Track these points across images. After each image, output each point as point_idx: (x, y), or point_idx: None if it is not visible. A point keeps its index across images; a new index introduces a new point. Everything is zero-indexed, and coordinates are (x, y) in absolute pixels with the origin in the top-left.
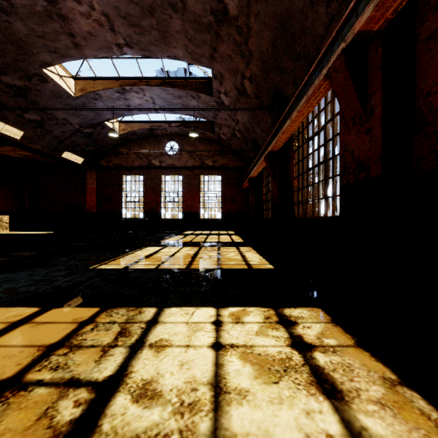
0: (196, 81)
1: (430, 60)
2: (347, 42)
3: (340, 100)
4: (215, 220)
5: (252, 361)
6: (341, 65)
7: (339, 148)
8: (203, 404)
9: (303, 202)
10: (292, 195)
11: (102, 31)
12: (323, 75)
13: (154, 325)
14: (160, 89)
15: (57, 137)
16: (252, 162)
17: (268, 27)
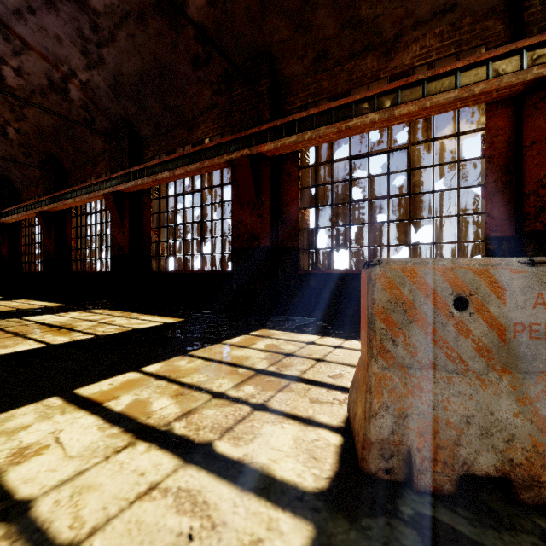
0: None
1: (146, 213)
2: (114, 190)
3: (111, 212)
4: None
5: (83, 316)
6: (111, 198)
7: (110, 235)
8: (75, 319)
9: (82, 260)
10: (70, 253)
11: None
12: (101, 193)
13: (27, 319)
14: None
15: None
16: (3, 204)
17: (51, 116)
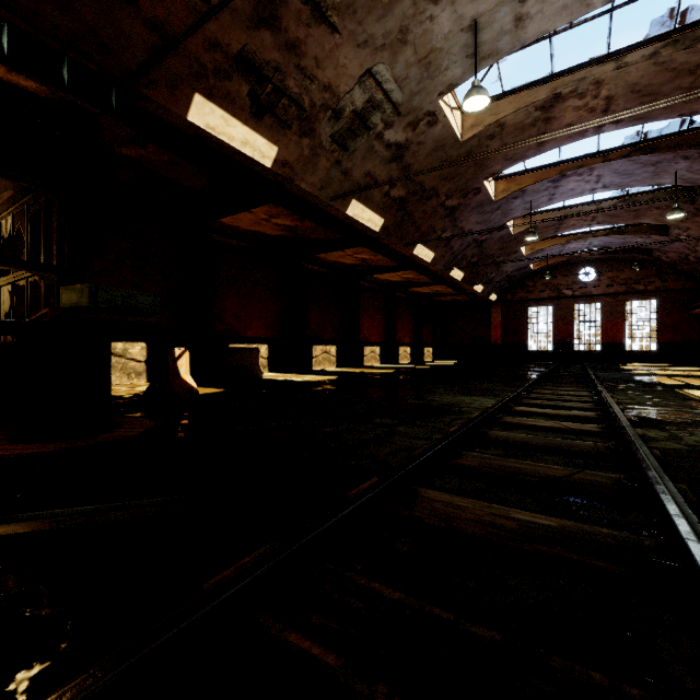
0: (647, 225)
1: None
2: None
3: None
4: (647, 351)
5: None
6: None
7: None
8: None
9: None
10: None
11: (583, 222)
12: None
13: None
14: (605, 237)
15: (493, 285)
16: None
17: None
